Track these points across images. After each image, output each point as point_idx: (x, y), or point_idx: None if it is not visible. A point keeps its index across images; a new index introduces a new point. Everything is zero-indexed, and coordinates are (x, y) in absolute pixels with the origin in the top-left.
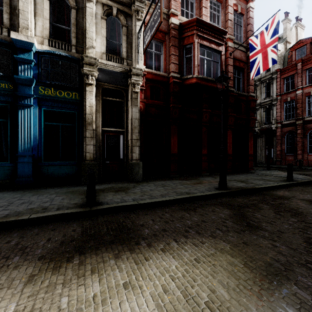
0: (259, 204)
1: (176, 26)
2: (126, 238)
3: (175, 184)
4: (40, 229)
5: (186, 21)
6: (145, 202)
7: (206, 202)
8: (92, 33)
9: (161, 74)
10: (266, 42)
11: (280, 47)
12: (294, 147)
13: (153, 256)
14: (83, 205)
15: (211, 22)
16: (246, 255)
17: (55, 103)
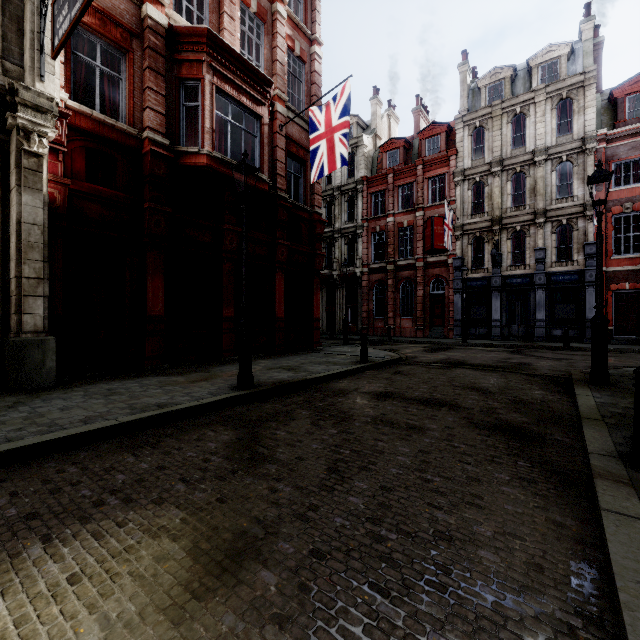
0: (296, 411)
1: (160, 28)
2: None
3: (144, 387)
4: None
5: (185, 27)
6: (13, 447)
7: (199, 419)
8: None
9: (120, 127)
10: (334, 124)
11: (368, 141)
12: (384, 307)
13: None
14: None
15: (245, 52)
16: (207, 527)
17: None
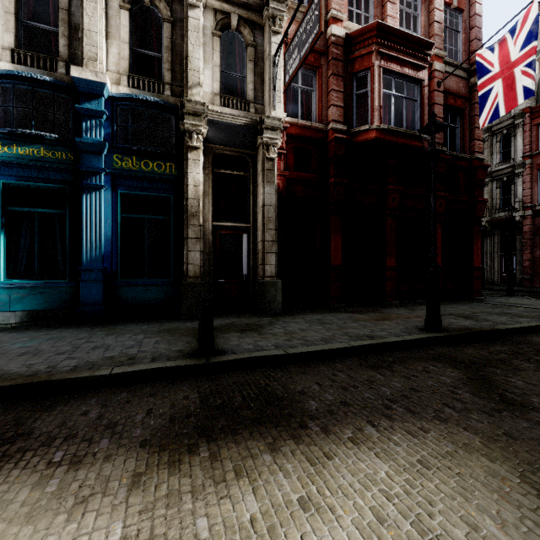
0: (513, 361)
1: (339, 40)
2: (279, 415)
3: (342, 320)
4: (131, 393)
5: (358, 30)
6: (298, 351)
7: (408, 353)
8: (198, 61)
9: (313, 127)
10: (512, 58)
11: None
12: None
13: (338, 451)
14: (193, 354)
15: (403, 29)
16: (519, 459)
17: (139, 182)
